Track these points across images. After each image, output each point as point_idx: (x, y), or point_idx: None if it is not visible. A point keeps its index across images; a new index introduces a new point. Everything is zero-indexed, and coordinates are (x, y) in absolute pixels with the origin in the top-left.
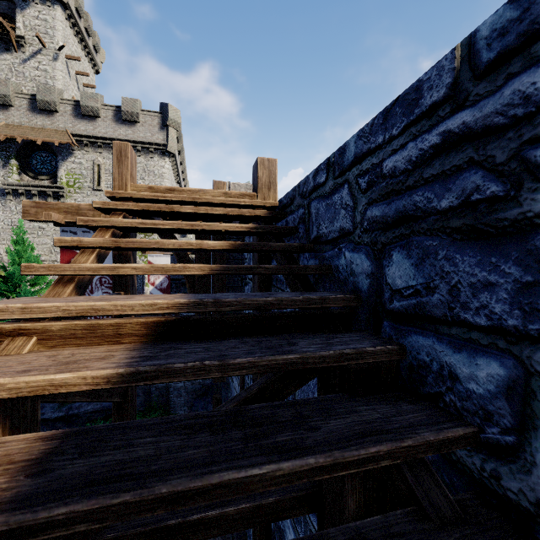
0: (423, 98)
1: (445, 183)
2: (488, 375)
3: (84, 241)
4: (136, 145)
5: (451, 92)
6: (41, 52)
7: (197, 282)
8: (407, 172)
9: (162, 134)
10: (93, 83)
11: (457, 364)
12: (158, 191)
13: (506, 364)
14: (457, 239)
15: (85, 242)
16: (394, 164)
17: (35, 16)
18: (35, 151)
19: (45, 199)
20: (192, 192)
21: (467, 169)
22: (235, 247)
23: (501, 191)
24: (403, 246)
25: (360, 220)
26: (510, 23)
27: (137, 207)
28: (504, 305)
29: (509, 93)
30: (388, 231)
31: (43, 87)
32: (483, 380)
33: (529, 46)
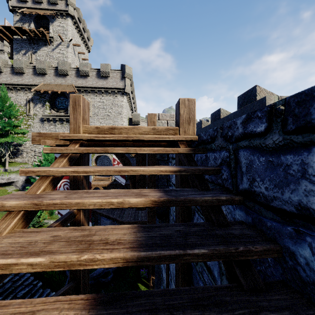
0: None
1: None
2: None
3: (6, 206)
4: (108, 90)
5: None
6: (61, 44)
7: (136, 182)
8: None
9: (122, 82)
10: (87, 58)
11: None
12: (102, 130)
13: None
14: None
15: (7, 206)
16: None
17: (58, 25)
18: (58, 97)
19: (62, 122)
20: (128, 129)
21: None
22: (158, 204)
23: None
24: None
25: None
26: None
27: (78, 151)
28: None
29: None
30: None
31: (61, 62)
32: None
33: None
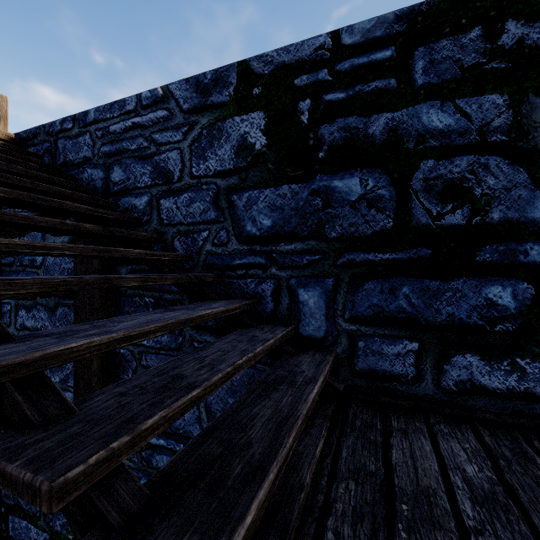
0: (127, 106)
1: (133, 140)
2: (145, 201)
3: None
4: None
5: (135, 109)
6: None
7: None
8: (121, 133)
9: None
10: None
11: (137, 202)
12: None
13: (148, 196)
14: (137, 160)
15: None
16: (115, 129)
17: None
18: None
19: None
20: None
21: (139, 137)
22: None
23: (147, 145)
24: (119, 164)
25: (98, 152)
26: (149, 97)
27: None
28: (148, 178)
29: (149, 117)
30: (112, 158)
31: None
32: (143, 204)
33: (153, 106)
